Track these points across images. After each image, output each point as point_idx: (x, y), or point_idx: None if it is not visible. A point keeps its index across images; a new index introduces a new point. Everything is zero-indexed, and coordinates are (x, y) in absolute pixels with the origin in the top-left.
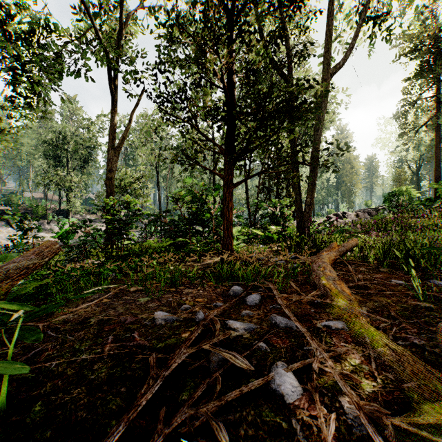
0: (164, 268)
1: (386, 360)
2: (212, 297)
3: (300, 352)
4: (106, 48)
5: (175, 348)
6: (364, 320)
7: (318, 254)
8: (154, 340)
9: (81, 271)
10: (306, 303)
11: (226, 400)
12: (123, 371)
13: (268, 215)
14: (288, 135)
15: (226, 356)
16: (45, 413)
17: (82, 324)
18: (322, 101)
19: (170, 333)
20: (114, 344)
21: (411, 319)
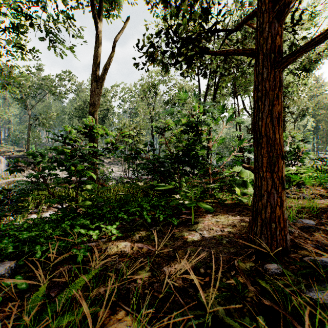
0: None
1: None
2: None
3: None
4: None
5: None
6: None
7: None
8: None
9: None
10: None
11: None
12: None
13: None
14: None
15: None
16: None
17: None
18: None
19: None
20: None
21: None
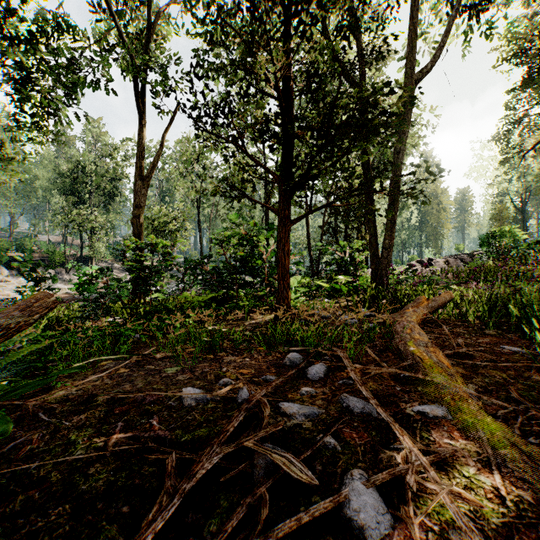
0: (200, 328)
1: (515, 469)
2: (261, 367)
3: (385, 453)
4: (133, 54)
5: (206, 443)
6: (475, 405)
7: (401, 311)
8: (178, 429)
9: (98, 331)
10: (389, 378)
11: (275, 535)
12: (130, 477)
13: (335, 262)
14: (361, 155)
15: (278, 459)
16: None
17: (86, 403)
18: (405, 115)
19: (201, 420)
20: (123, 435)
21: None
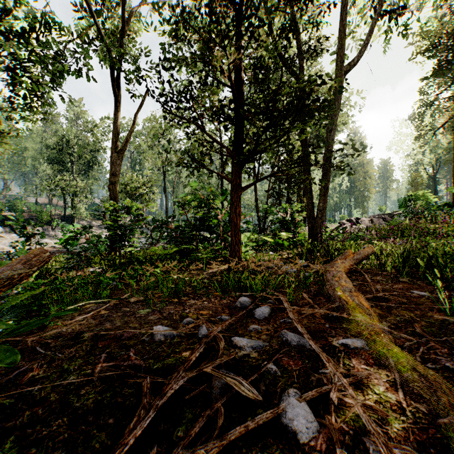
0: (167, 277)
1: (415, 388)
2: (217, 309)
3: (314, 376)
4: (109, 47)
5: (174, 369)
6: (386, 339)
7: (332, 262)
8: (151, 359)
9: (81, 279)
10: (321, 317)
11: (228, 438)
12: (114, 397)
13: (279, 221)
14: (299, 135)
15: (230, 381)
16: (17, 451)
17: (75, 339)
18: (336, 100)
19: (169, 351)
20: (106, 364)
21: (439, 337)
